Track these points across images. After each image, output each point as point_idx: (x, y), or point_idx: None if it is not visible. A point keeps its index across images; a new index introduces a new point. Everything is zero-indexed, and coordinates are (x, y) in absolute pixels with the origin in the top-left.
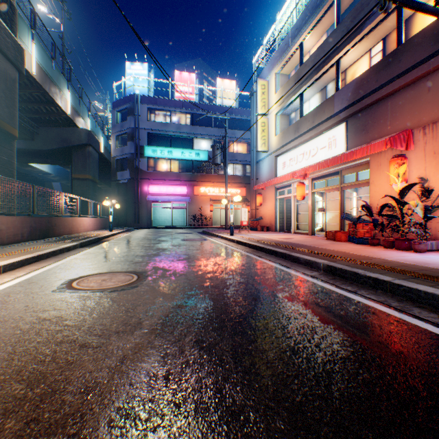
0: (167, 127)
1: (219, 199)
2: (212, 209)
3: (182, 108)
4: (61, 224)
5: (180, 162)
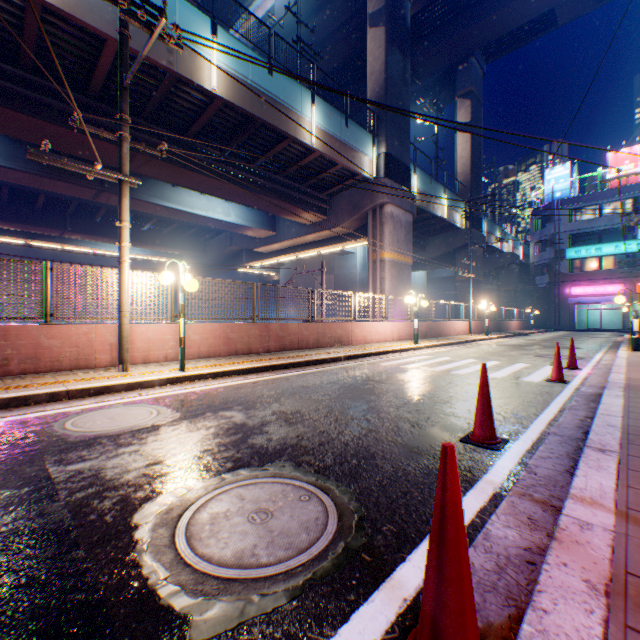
0: (592, 223)
1: None
2: None
3: (615, 196)
4: (502, 325)
5: (612, 257)
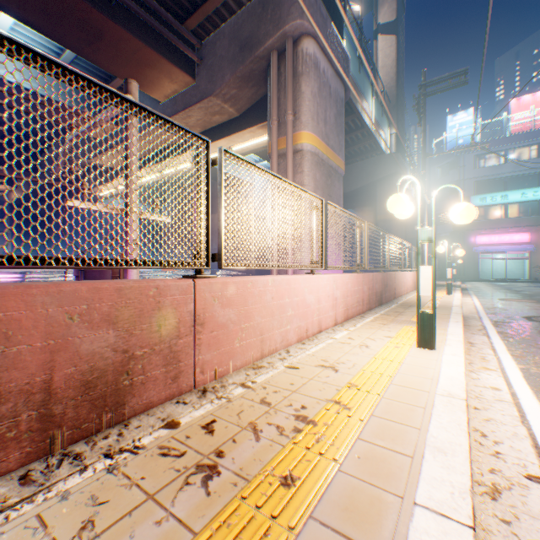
0: (498, 169)
1: None
2: None
3: (521, 141)
4: None
5: (518, 205)
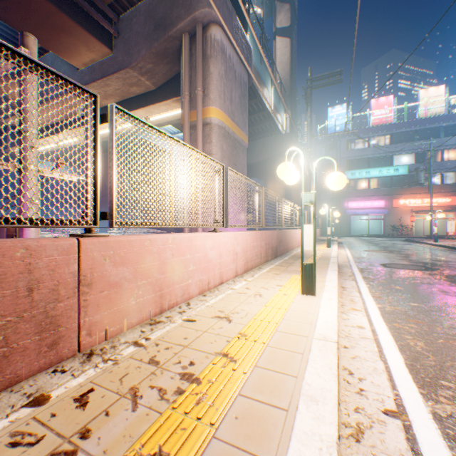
0: (363, 152)
1: (421, 210)
2: (412, 220)
3: (379, 131)
4: None
5: (376, 179)
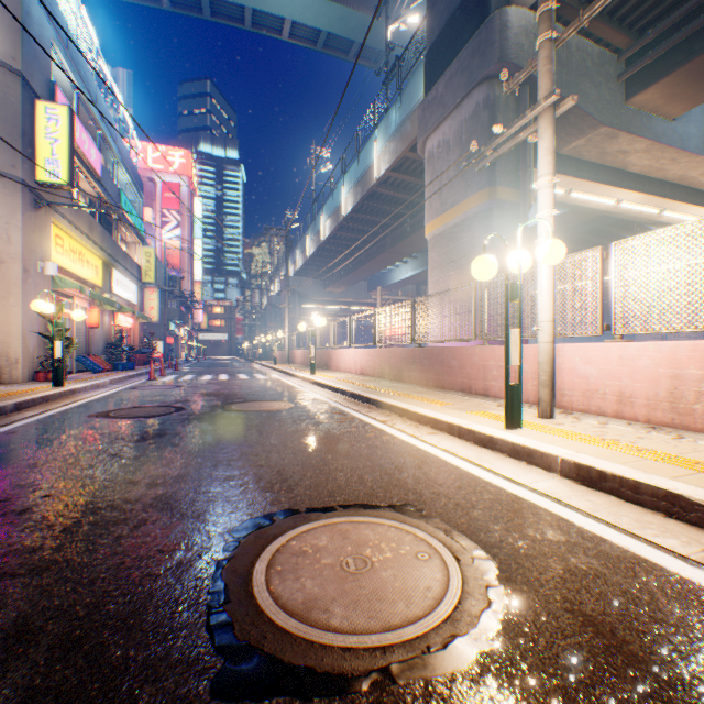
0: None
1: None
2: None
3: None
4: None
5: None
